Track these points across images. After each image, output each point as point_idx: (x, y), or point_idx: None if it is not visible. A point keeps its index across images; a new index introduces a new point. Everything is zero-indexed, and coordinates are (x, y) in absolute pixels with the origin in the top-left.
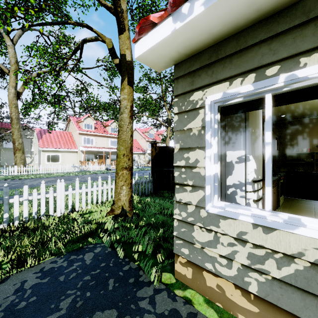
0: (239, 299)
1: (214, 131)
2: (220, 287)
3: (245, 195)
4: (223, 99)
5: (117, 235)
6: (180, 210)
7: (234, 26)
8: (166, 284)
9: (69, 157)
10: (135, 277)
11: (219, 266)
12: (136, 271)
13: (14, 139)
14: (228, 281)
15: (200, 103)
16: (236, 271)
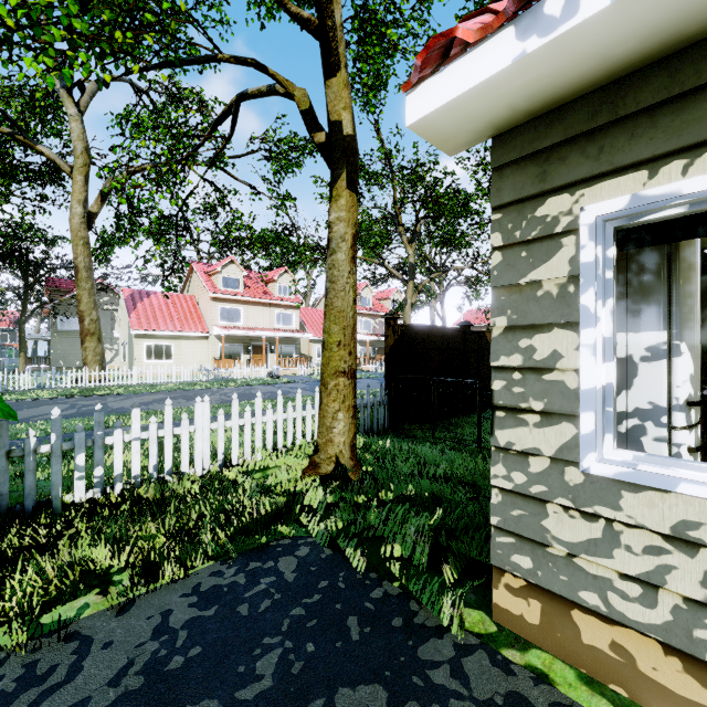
0: (676, 679)
1: (604, 287)
2: (621, 649)
3: (667, 435)
4: (630, 211)
5: (337, 521)
6: (509, 469)
7: (669, 39)
8: (478, 636)
9: (192, 350)
10: (403, 614)
11: (619, 600)
12: (401, 602)
13: (81, 313)
14: (645, 636)
15: (566, 222)
16: (668, 614)
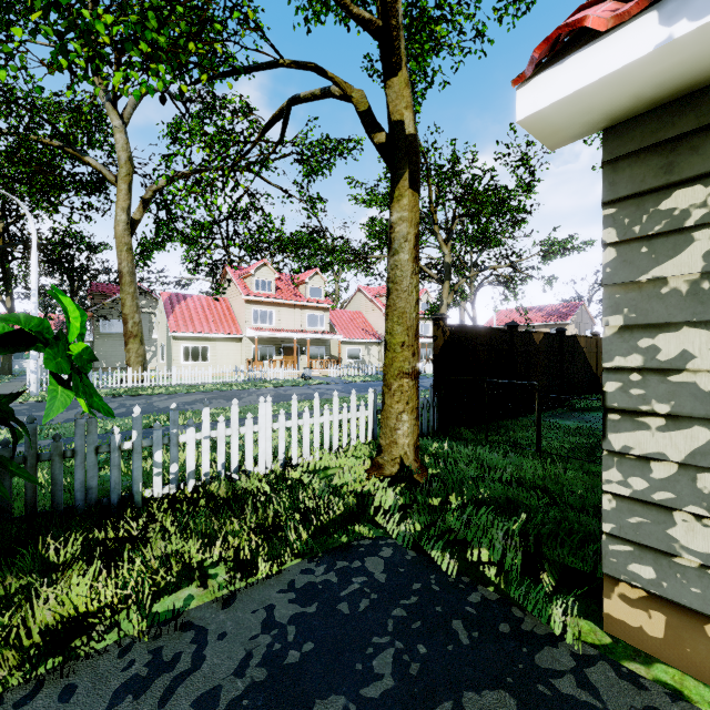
0: None
1: None
2: None
3: None
4: None
5: (415, 523)
6: (625, 474)
7: None
8: (593, 646)
9: (226, 352)
10: (508, 620)
11: None
12: (503, 608)
13: (125, 316)
14: None
15: (700, 215)
16: None
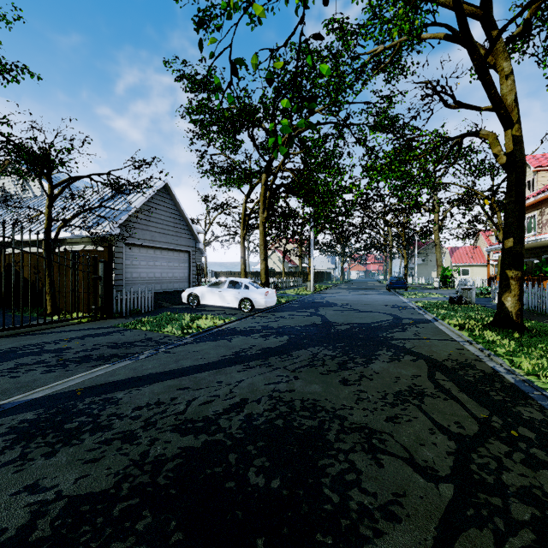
0: None
1: None
2: None
3: None
4: None
5: None
6: None
7: None
8: None
9: (478, 271)
10: None
11: None
12: None
13: (436, 259)
14: None
15: None
16: None
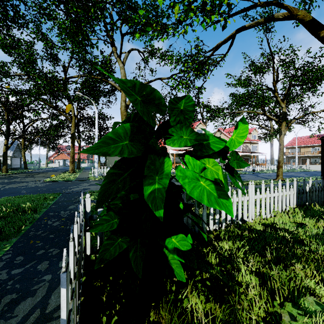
0: None
1: None
2: None
3: None
4: None
5: None
6: None
7: None
8: None
9: None
10: None
11: None
12: None
13: None
14: None
15: None
16: None
